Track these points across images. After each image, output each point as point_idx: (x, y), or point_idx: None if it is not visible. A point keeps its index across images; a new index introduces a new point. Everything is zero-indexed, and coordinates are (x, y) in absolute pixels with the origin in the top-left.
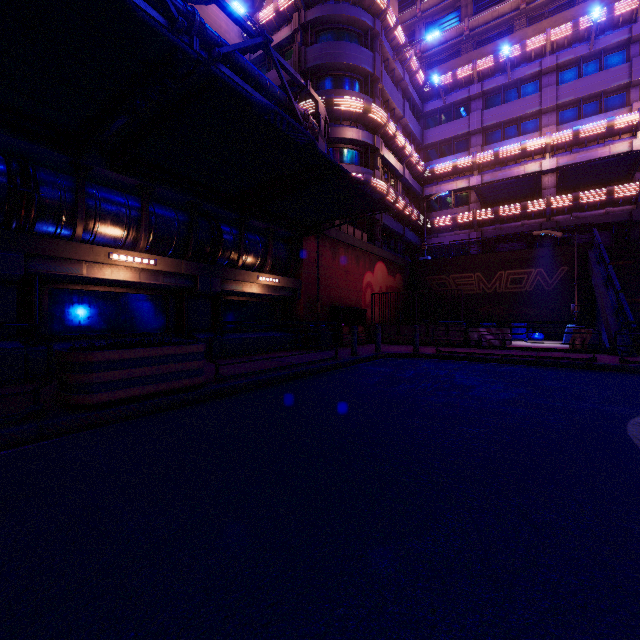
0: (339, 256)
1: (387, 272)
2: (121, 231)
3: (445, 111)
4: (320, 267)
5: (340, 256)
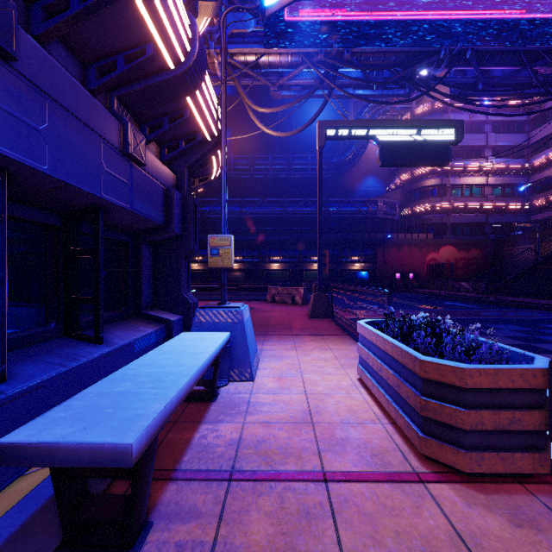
0: (403, 250)
1: (456, 250)
2: (316, 258)
3: (548, 113)
4: (388, 256)
5: (404, 250)
